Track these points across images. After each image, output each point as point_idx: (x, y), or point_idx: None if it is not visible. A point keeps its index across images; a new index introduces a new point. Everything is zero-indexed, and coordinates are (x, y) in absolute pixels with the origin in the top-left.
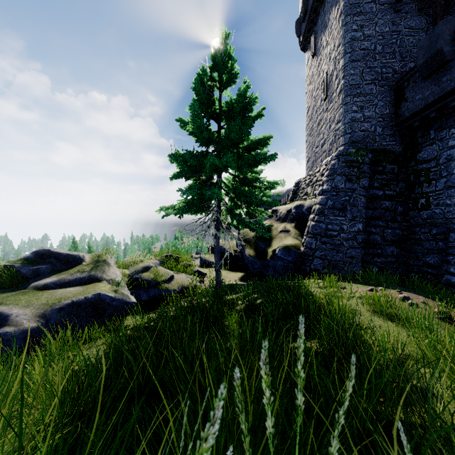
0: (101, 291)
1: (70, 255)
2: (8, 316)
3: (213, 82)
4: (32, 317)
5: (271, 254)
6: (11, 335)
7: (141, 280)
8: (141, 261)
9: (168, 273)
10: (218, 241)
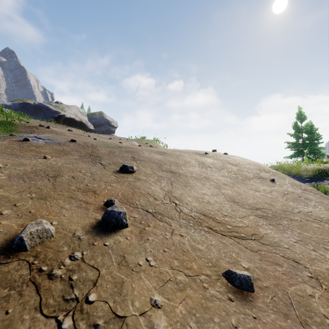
0: None
1: None
2: None
3: (301, 122)
4: None
5: None
6: None
7: None
8: None
9: None
10: None
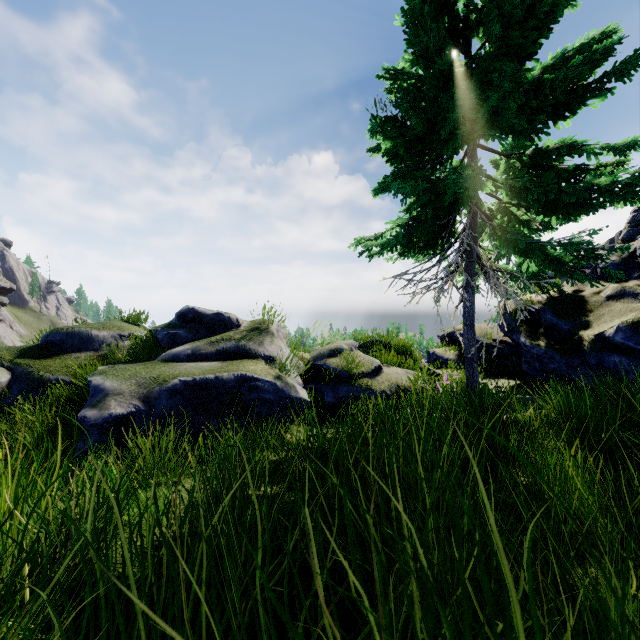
0: (246, 370)
1: (216, 316)
2: (100, 391)
3: None
4: (126, 398)
5: (592, 339)
6: (88, 424)
7: (325, 369)
8: (329, 343)
9: (371, 361)
10: (472, 299)
